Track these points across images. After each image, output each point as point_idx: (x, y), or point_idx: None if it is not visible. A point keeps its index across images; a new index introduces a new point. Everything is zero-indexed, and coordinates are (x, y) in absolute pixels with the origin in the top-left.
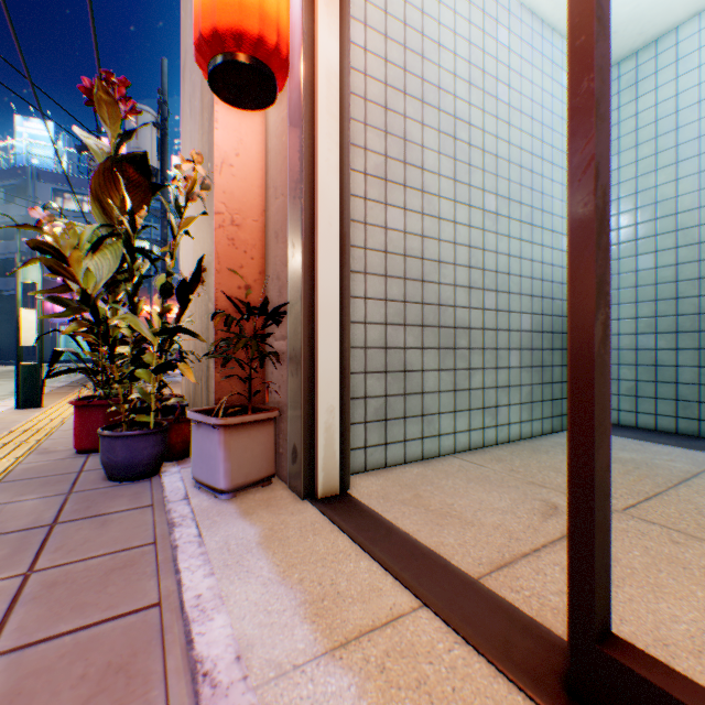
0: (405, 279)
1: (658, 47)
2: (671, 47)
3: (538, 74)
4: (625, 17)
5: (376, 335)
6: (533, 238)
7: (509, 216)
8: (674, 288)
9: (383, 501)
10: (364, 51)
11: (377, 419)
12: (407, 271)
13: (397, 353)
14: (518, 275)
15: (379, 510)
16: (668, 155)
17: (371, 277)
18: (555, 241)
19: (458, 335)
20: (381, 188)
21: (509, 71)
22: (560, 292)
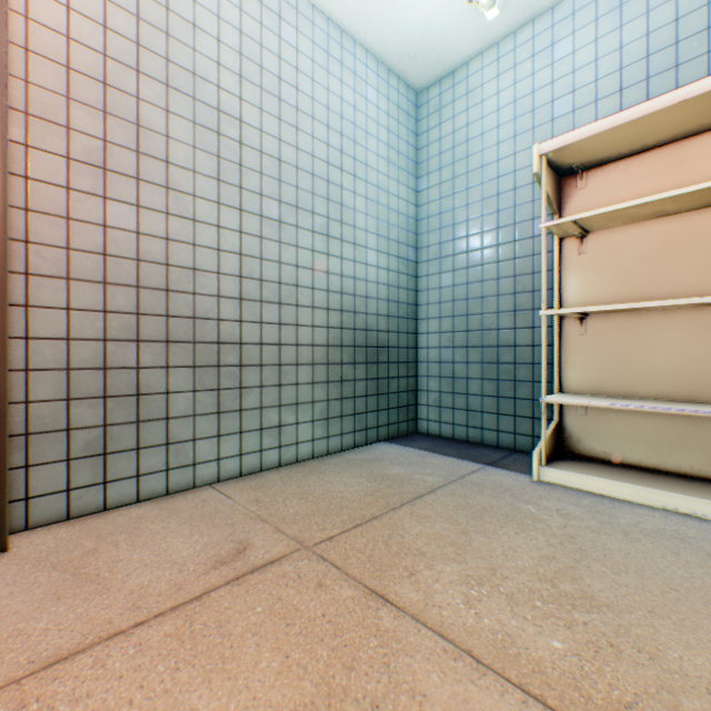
0: (141, 287)
1: (455, 78)
2: (464, 80)
3: (337, 82)
4: (419, 42)
5: (89, 353)
6: (331, 250)
7: (299, 225)
8: (466, 305)
9: (30, 567)
10: (67, 8)
11: (91, 454)
12: (142, 278)
13: (125, 373)
14: (311, 288)
15: (3, 584)
16: (462, 181)
17: (81, 283)
18: (360, 255)
19: (225, 351)
20: (99, 178)
21: (299, 72)
22: (365, 306)
